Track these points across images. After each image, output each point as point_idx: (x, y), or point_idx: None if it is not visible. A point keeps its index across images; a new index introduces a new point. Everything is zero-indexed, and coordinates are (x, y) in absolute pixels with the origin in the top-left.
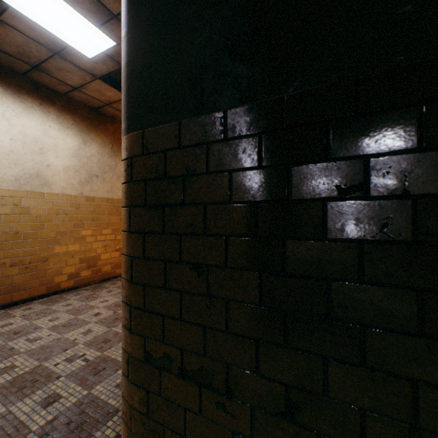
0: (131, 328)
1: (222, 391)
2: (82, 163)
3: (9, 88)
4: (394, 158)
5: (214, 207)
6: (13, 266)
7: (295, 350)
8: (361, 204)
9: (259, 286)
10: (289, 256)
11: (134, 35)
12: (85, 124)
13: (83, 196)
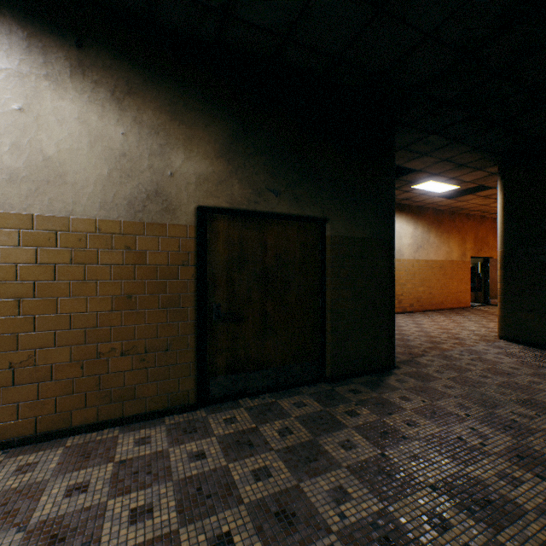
0: (505, 302)
1: (542, 313)
2: (414, 240)
3: None
4: None
5: (539, 270)
6: None
7: None
8: None
9: None
10: None
11: (507, 223)
12: (415, 217)
13: (414, 259)
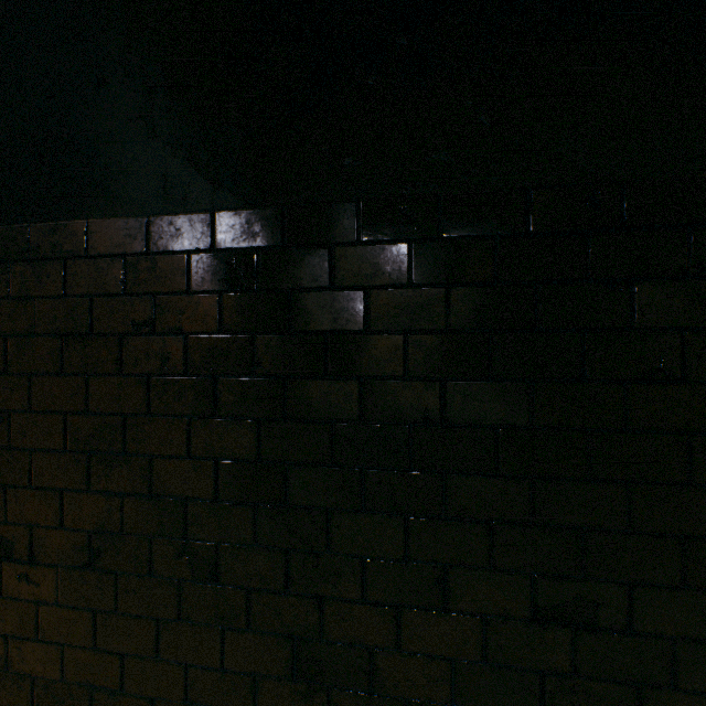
0: None
1: (27, 559)
2: None
3: None
4: (174, 298)
5: (18, 340)
6: None
7: (99, 493)
8: (151, 340)
9: (65, 429)
10: (93, 394)
11: None
12: None
13: None
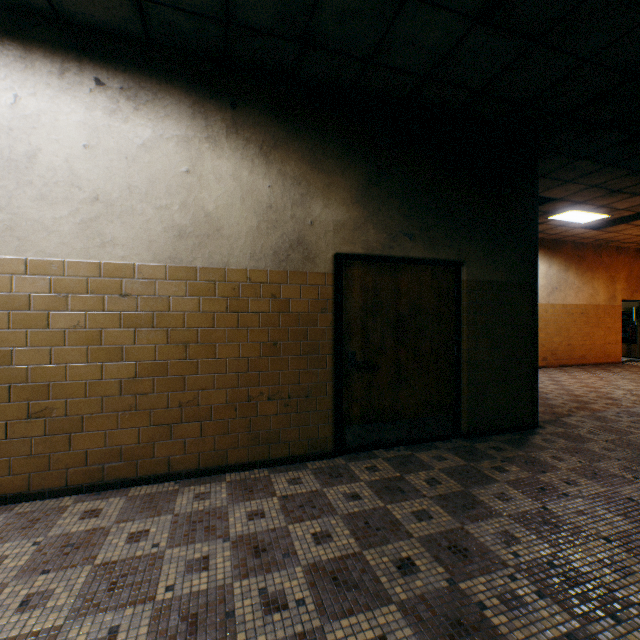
0: None
1: None
2: (547, 281)
3: None
4: None
5: None
6: None
7: None
8: None
9: None
10: None
11: None
12: (549, 253)
13: (548, 304)
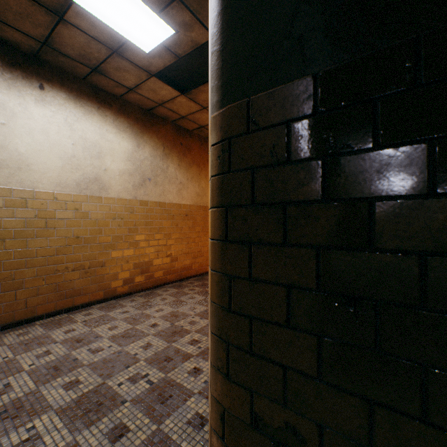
0: (228, 373)
1: None
2: (136, 166)
3: (71, 94)
4: None
5: (391, 204)
6: (74, 270)
7: None
8: None
9: None
10: None
11: None
12: (139, 126)
13: (136, 200)
